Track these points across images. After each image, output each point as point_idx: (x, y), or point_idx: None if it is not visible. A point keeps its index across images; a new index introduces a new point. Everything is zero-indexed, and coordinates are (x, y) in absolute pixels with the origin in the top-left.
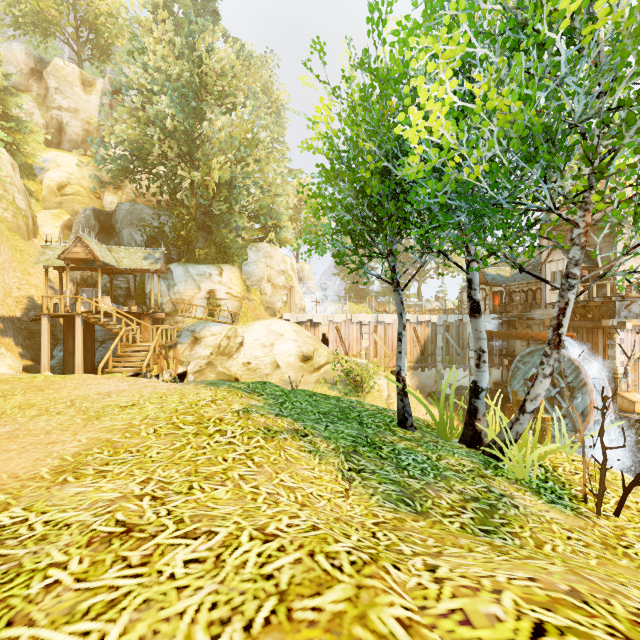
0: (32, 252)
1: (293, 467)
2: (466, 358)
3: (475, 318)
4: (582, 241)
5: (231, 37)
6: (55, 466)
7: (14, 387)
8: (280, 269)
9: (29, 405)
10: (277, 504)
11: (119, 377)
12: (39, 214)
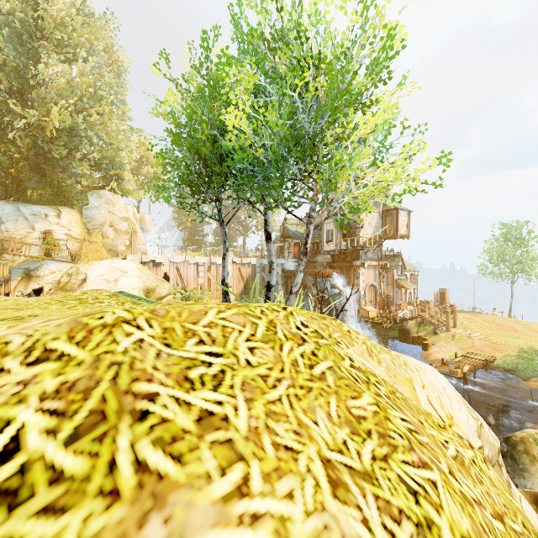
0: None
1: None
2: (276, 290)
3: (268, 243)
4: (315, 198)
5: None
6: None
7: None
8: (123, 216)
9: None
10: None
11: None
12: None
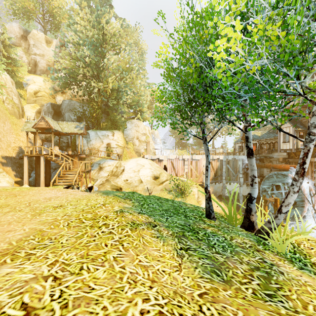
0: (21, 125)
1: (147, 249)
2: (238, 177)
3: (250, 158)
4: None
5: (118, 17)
6: (3, 249)
7: (1, 194)
8: (143, 132)
9: (6, 205)
10: (135, 284)
11: (58, 189)
12: (25, 106)
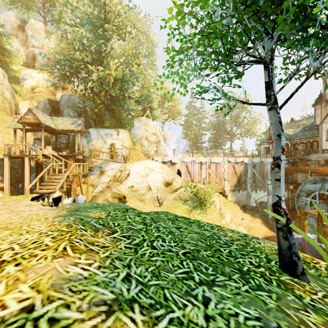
0: None
1: None
2: (265, 184)
3: None
4: None
5: (126, 5)
6: None
7: None
8: (152, 132)
9: None
10: None
11: (4, 200)
12: (20, 103)
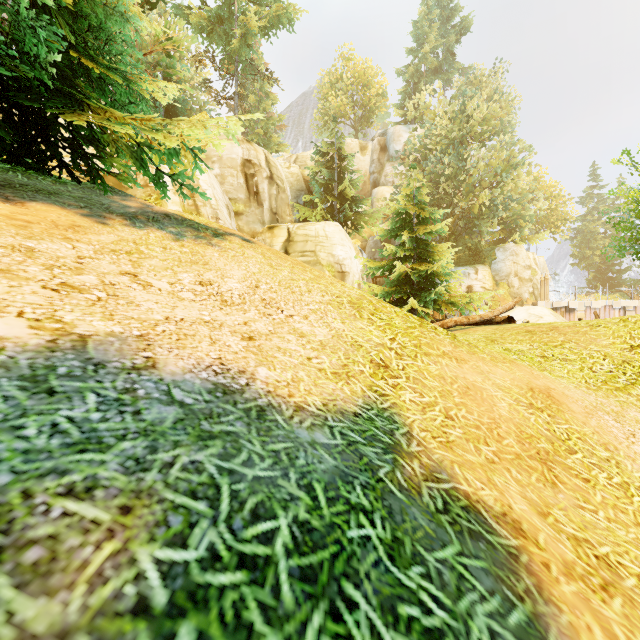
0: None
1: None
2: None
3: None
4: None
5: (468, 71)
6: None
7: None
8: (525, 264)
9: None
10: None
11: None
12: None
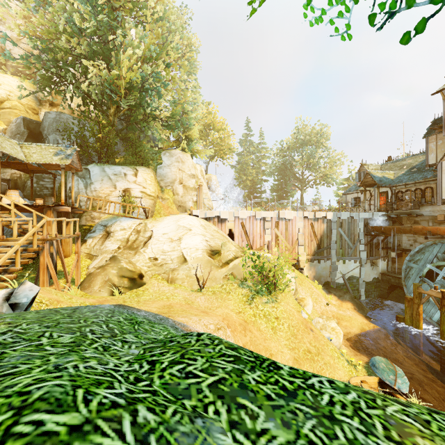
0: None
1: None
2: (357, 251)
3: None
4: None
5: None
6: None
7: None
8: (191, 173)
9: None
10: None
11: None
12: None
